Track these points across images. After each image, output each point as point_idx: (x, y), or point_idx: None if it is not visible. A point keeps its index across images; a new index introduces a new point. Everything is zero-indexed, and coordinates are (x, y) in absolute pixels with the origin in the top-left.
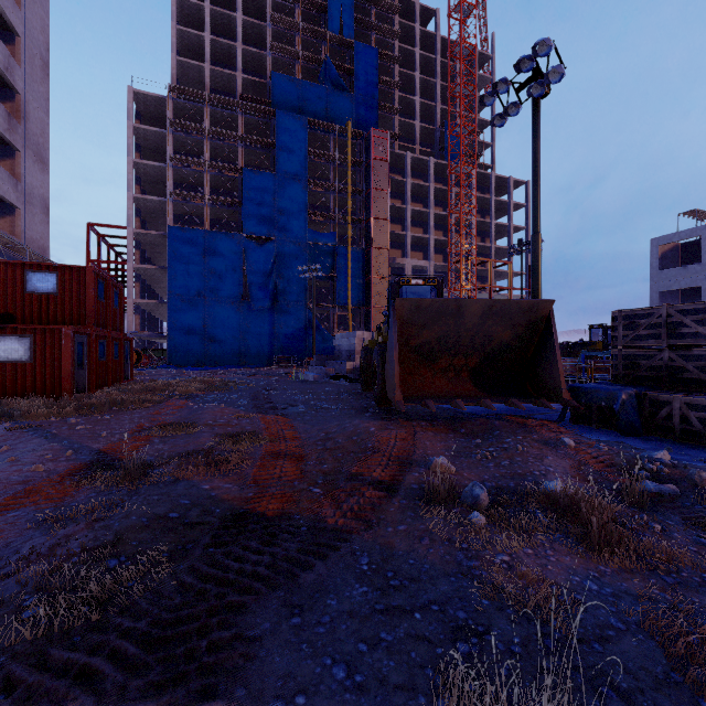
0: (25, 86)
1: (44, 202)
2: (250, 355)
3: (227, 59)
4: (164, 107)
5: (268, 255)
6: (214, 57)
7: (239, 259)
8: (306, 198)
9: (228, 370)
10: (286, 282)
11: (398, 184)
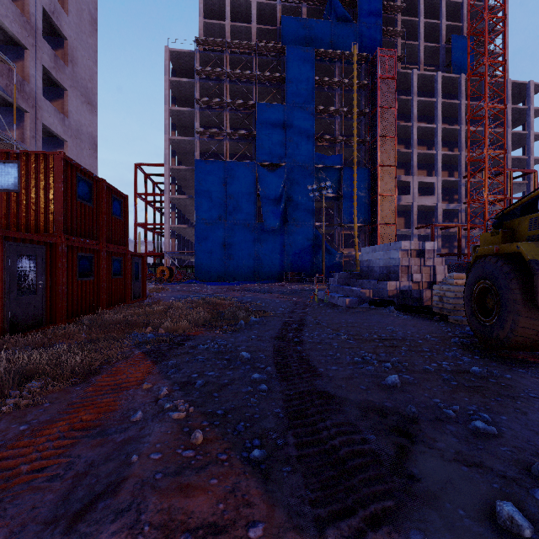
0: (73, 34)
1: (93, 139)
2: (263, 272)
3: (244, 16)
4: (193, 62)
5: (279, 180)
6: (233, 18)
7: (254, 185)
8: (313, 124)
9: (244, 285)
10: (295, 204)
11: (402, 104)
